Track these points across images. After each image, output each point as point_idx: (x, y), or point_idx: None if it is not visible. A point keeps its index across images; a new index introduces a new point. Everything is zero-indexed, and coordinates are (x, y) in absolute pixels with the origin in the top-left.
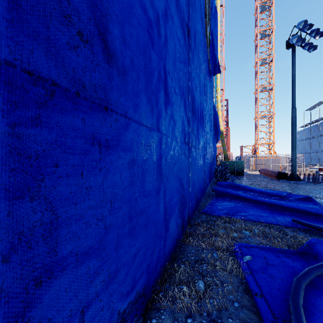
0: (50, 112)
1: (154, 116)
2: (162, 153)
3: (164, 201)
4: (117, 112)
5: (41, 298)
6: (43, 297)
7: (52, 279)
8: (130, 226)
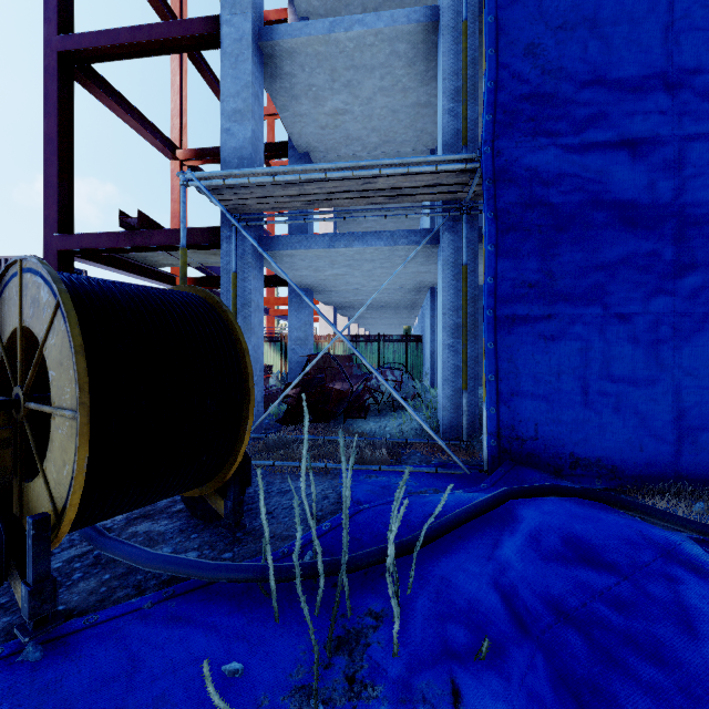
0: (517, 328)
1: (634, 300)
2: (664, 338)
3: (671, 399)
4: (565, 314)
5: (513, 402)
6: (514, 402)
7: (518, 398)
8: (584, 399)
